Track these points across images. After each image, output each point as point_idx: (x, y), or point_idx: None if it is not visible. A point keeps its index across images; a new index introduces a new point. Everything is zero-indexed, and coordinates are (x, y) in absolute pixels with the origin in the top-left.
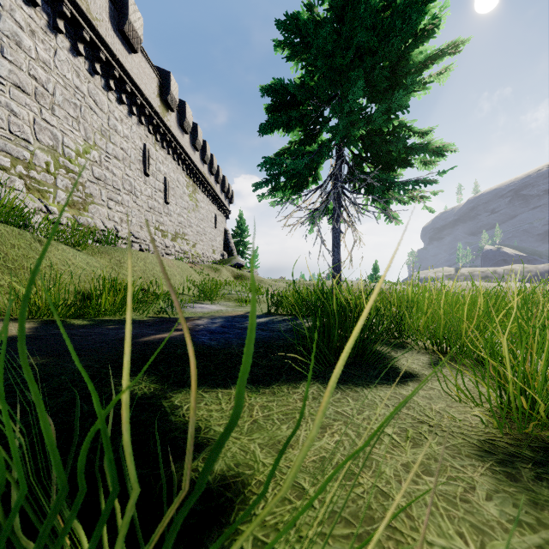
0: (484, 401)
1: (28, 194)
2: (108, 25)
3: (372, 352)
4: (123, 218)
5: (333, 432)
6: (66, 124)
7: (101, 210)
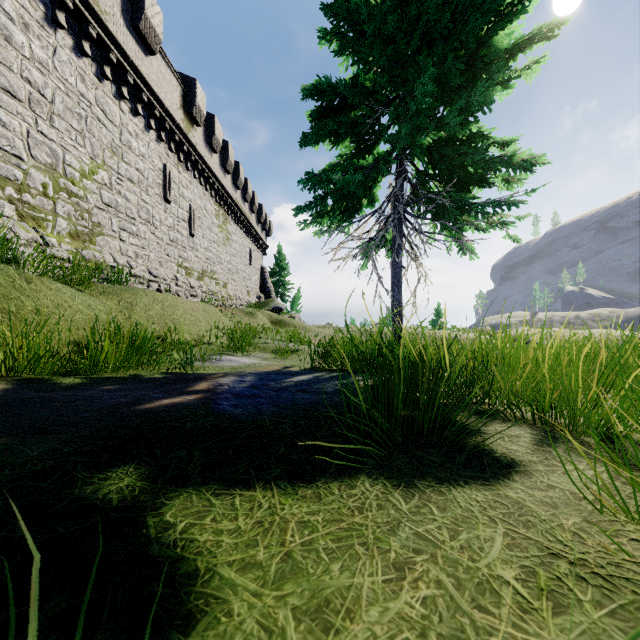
0: (635, 509)
1: (20, 222)
2: (120, 20)
3: (453, 425)
4: (138, 252)
5: (416, 578)
6: (68, 139)
7: (112, 243)
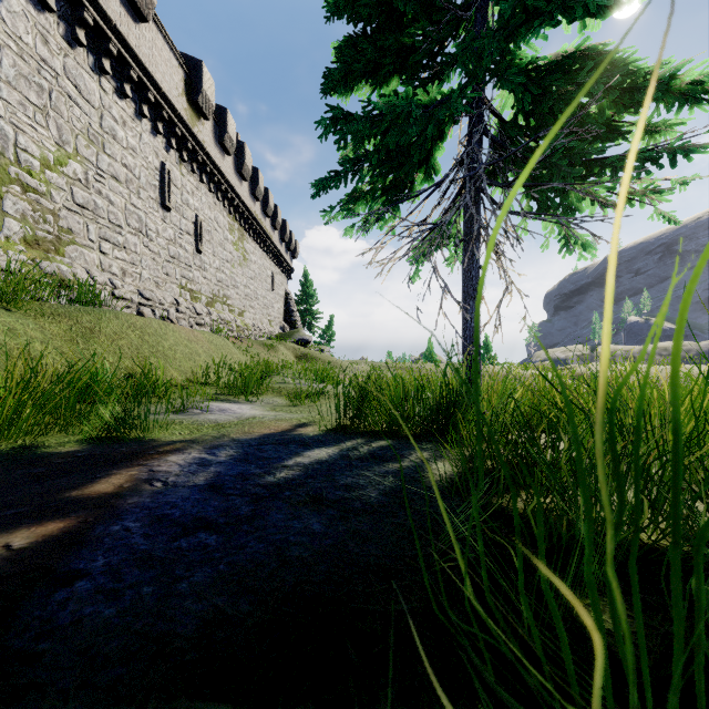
0: None
1: None
2: None
3: None
4: (126, 269)
5: None
6: (22, 115)
7: (88, 255)
